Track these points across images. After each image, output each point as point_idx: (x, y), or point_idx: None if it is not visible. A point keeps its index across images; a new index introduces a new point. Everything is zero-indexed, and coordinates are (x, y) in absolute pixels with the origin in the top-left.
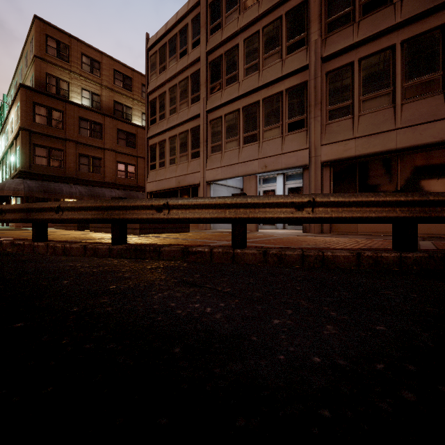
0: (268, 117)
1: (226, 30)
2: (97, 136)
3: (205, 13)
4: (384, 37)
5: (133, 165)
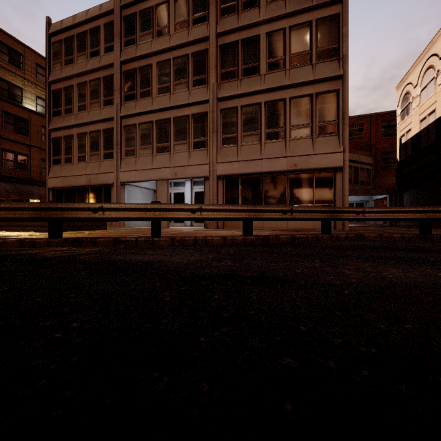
0: (177, 133)
1: (140, 48)
2: None
3: (119, 24)
4: (255, 96)
5: (24, 154)
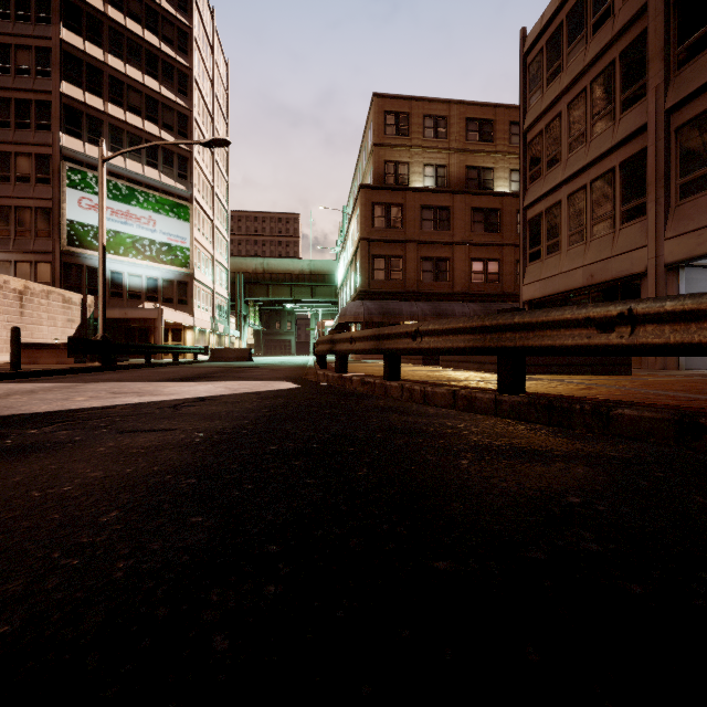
0: None
1: None
2: (443, 227)
3: None
4: None
5: (495, 260)
